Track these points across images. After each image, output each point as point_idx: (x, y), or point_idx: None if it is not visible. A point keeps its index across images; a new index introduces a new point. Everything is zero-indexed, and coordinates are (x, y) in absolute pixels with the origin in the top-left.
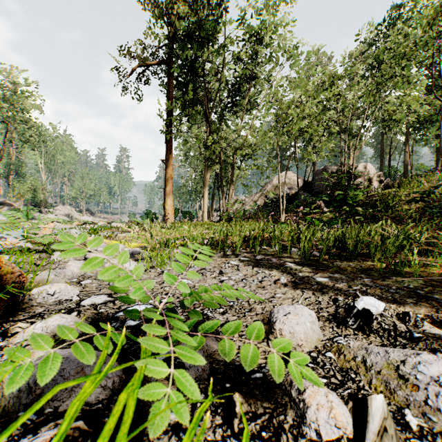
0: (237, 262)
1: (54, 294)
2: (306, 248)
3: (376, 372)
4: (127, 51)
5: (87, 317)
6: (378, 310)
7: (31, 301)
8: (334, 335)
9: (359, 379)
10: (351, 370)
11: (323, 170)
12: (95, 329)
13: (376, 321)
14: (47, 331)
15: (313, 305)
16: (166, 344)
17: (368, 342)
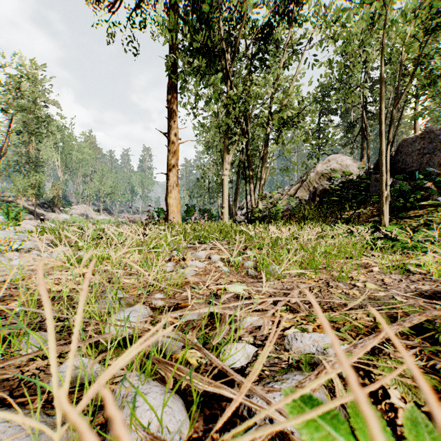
0: None
1: None
2: None
3: None
4: None
5: None
6: None
7: None
8: None
9: None
10: None
11: (425, 134)
12: None
13: None
14: None
15: None
16: None
17: None
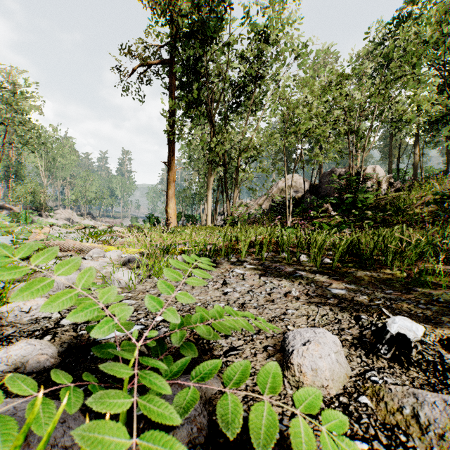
0: (243, 271)
1: (30, 311)
2: (318, 255)
3: (437, 435)
4: (128, 49)
5: (63, 342)
6: (417, 335)
7: (1, 320)
8: (365, 369)
9: (413, 444)
10: (398, 428)
11: (330, 172)
12: (70, 358)
13: (415, 350)
14: (8, 362)
15: (332, 325)
16: (128, 436)
17: (409, 379)
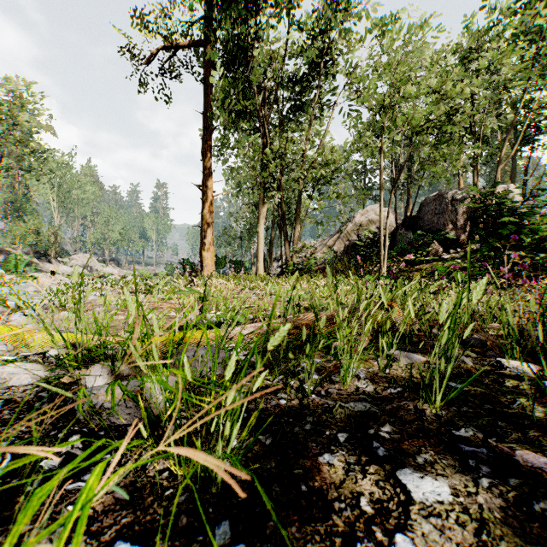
0: None
1: None
2: None
3: None
4: (142, 18)
5: None
6: None
7: None
8: None
9: None
10: None
11: (438, 196)
12: None
13: None
14: None
15: None
16: None
17: None
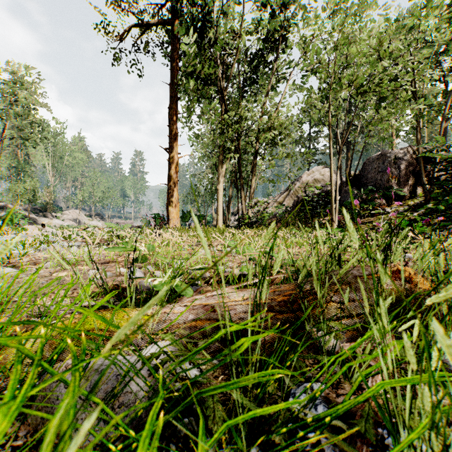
0: None
1: None
2: None
3: None
4: None
5: None
6: None
7: None
8: None
9: None
10: None
11: (381, 156)
12: None
13: None
14: None
15: None
16: None
17: None
